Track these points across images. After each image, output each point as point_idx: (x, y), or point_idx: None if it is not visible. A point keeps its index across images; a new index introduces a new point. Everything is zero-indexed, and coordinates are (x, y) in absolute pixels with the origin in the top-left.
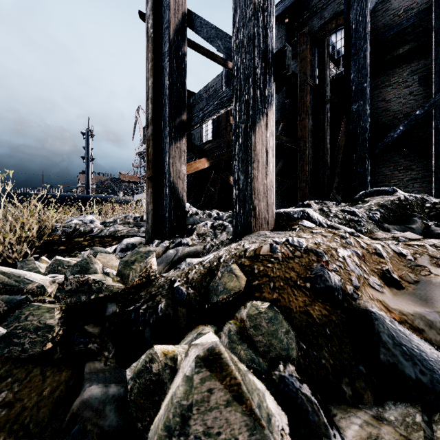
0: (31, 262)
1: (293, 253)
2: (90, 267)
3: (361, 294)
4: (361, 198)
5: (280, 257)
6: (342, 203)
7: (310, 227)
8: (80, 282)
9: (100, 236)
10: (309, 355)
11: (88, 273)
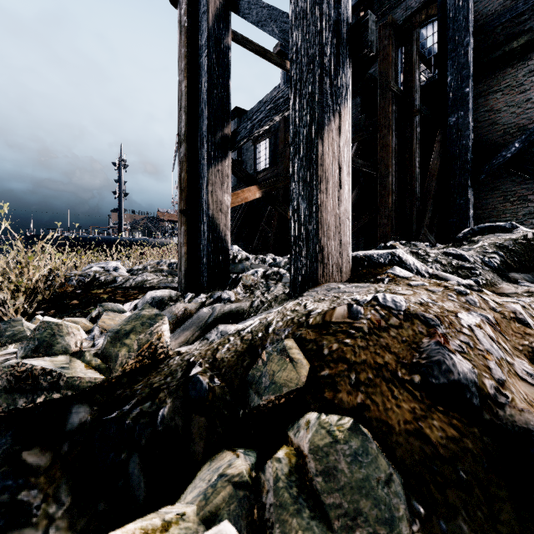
0: (18, 323)
1: (386, 320)
2: (56, 342)
3: (512, 396)
4: (466, 237)
5: (365, 327)
6: (437, 245)
7: (405, 277)
8: (16, 374)
9: (125, 287)
10: (433, 529)
11: (51, 352)
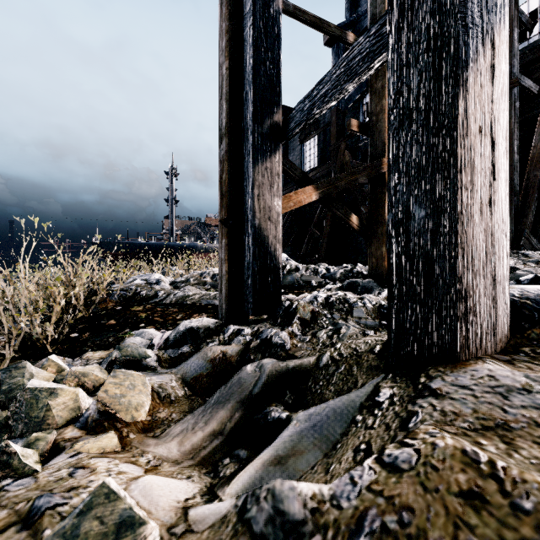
0: (19, 372)
1: None
2: None
3: None
4: None
5: None
6: None
7: None
8: None
9: (165, 303)
10: None
11: None
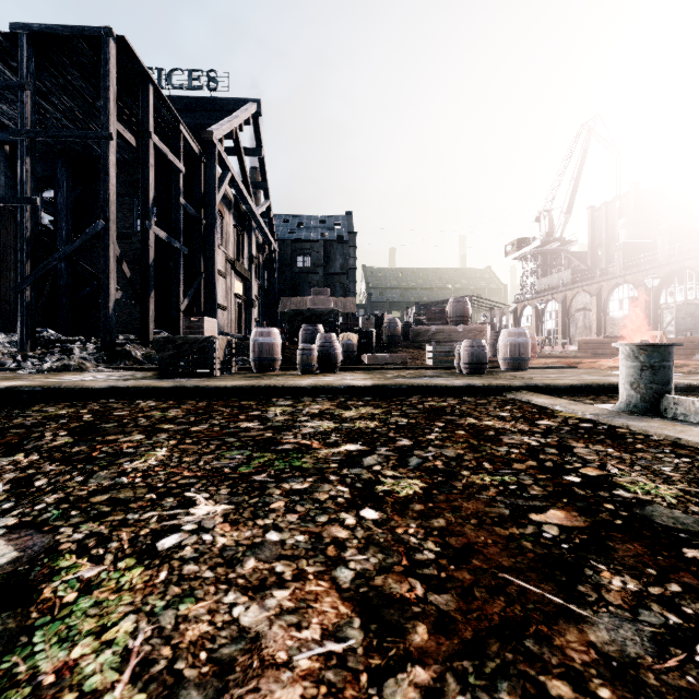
0: None
1: None
2: None
3: None
4: None
5: None
6: None
7: None
8: None
9: None
10: None
11: None
